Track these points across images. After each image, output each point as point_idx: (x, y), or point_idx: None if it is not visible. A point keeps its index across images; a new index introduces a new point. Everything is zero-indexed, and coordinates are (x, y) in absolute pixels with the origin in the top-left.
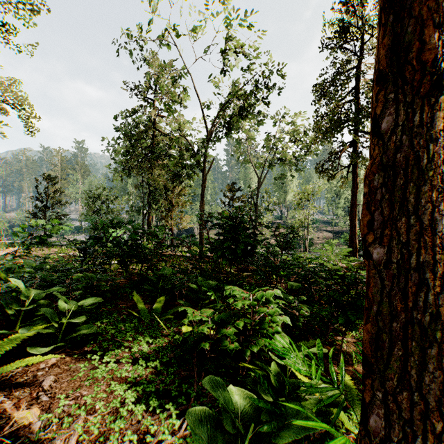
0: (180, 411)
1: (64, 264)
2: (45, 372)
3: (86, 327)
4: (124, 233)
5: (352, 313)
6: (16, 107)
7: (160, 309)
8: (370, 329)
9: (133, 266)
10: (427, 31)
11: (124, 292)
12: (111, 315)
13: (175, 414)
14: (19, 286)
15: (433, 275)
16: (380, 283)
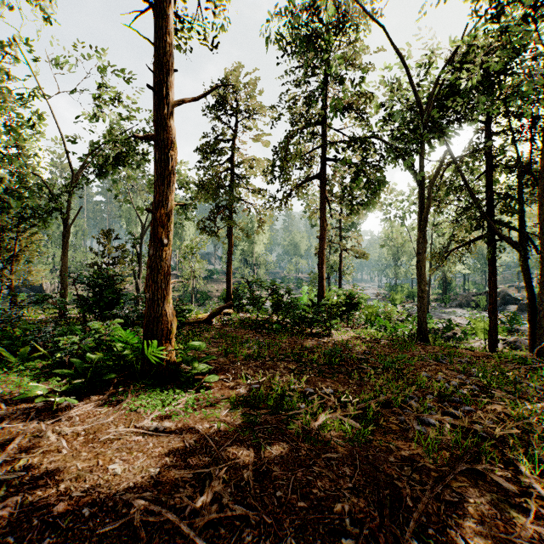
0: (60, 381)
1: None
2: None
3: None
4: None
5: None
6: None
7: (27, 354)
8: (145, 322)
9: None
10: (159, 228)
11: None
12: None
13: (57, 382)
14: None
15: (161, 301)
16: (148, 306)
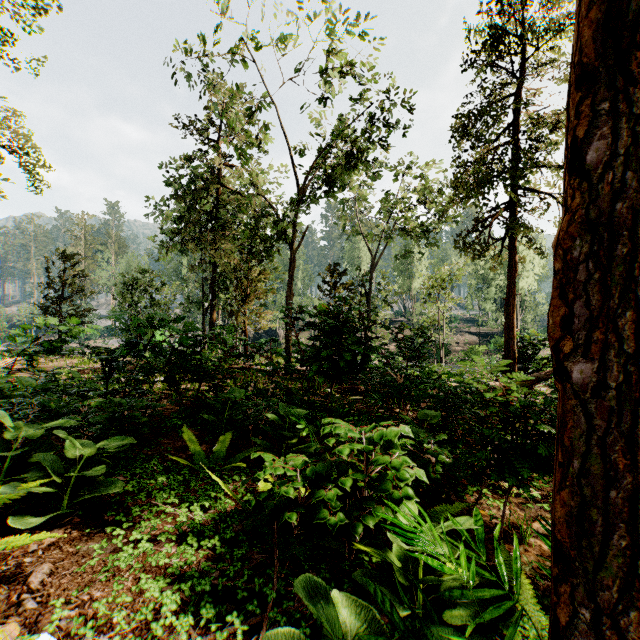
0: (251, 623)
1: (83, 383)
2: (36, 559)
3: (107, 483)
4: (172, 336)
5: (523, 463)
6: (17, 152)
7: (224, 451)
8: (568, 500)
9: (188, 385)
10: None
11: (171, 425)
12: (149, 461)
13: (243, 630)
14: (4, 419)
15: None
16: (585, 422)
